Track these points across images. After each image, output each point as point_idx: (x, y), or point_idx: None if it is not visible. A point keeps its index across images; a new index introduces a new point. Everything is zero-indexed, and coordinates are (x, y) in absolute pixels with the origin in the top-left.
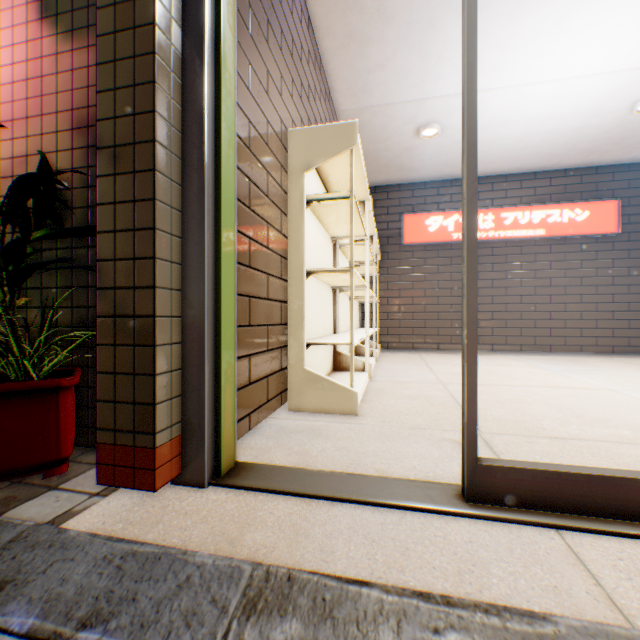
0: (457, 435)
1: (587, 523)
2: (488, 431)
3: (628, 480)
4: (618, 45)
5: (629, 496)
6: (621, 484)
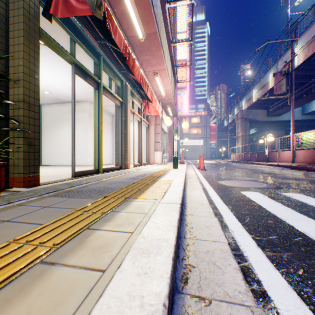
0: (51, 177)
1: (86, 176)
2: (53, 176)
3: (87, 170)
4: (49, 79)
5: (88, 172)
6: (87, 171)
